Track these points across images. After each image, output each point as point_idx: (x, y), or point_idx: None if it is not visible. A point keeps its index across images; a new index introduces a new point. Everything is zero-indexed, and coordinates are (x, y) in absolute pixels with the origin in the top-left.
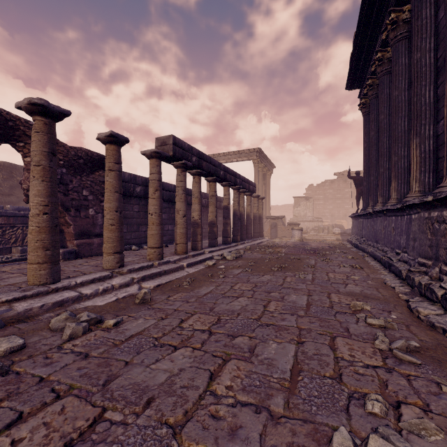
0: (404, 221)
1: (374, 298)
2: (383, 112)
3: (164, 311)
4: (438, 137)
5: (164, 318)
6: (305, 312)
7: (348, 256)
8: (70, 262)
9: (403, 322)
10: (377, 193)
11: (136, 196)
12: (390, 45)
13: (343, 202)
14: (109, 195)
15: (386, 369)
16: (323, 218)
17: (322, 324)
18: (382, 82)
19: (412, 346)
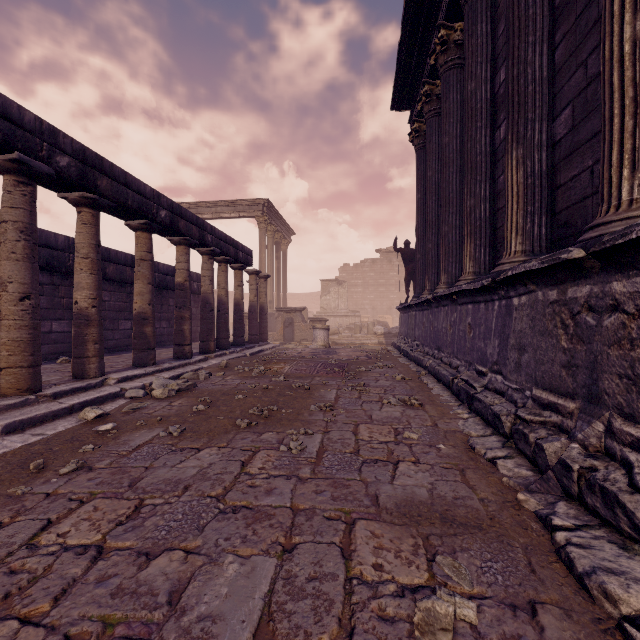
0: (493, 311)
1: (467, 523)
2: (447, 132)
3: None
4: (558, 146)
5: None
6: None
7: (396, 376)
8: None
9: None
10: (437, 270)
11: None
12: (462, 1)
13: (388, 291)
14: None
15: None
16: (361, 312)
17: None
18: (446, 81)
19: None
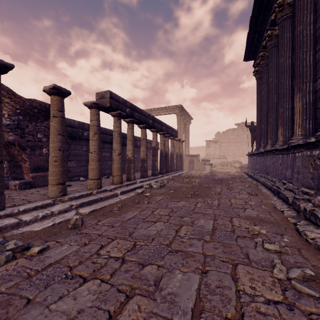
0: (289, 158)
1: (267, 222)
2: (271, 76)
3: (89, 237)
4: (317, 92)
5: (87, 243)
6: (211, 237)
7: (246, 185)
8: (24, 192)
9: (294, 245)
10: (267, 137)
11: (84, 139)
12: (277, 23)
13: (242, 145)
14: (53, 137)
15: (287, 306)
16: (227, 156)
17: (225, 250)
18: (271, 53)
19: (307, 275)
